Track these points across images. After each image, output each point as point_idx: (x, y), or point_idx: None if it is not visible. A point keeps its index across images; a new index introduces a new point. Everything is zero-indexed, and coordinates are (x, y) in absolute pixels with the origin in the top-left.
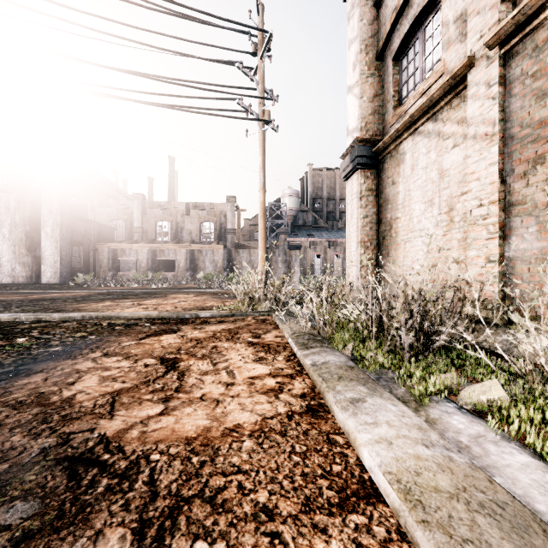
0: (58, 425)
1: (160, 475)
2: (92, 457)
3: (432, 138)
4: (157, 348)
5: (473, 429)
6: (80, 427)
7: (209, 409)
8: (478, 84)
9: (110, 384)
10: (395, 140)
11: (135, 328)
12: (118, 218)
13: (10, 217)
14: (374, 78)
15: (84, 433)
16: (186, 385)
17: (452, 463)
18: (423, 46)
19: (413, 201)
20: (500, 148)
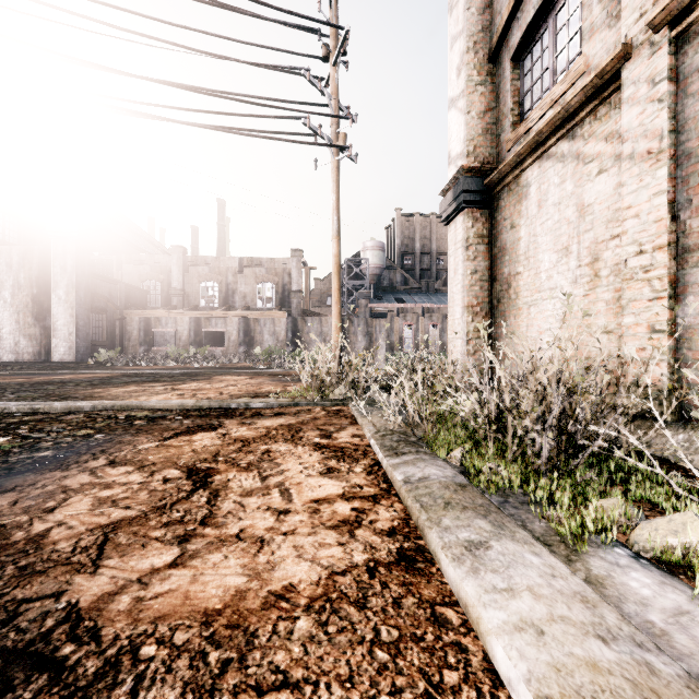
0: (8, 586)
1: (150, 691)
2: (45, 651)
3: (568, 162)
4: (186, 454)
5: (668, 598)
6: (42, 590)
7: (247, 556)
8: (636, 82)
9: (107, 512)
10: (514, 168)
11: (161, 423)
12: (152, 278)
13: (13, 277)
14: (486, 86)
15: (44, 601)
16: (218, 514)
17: (656, 679)
18: (554, 39)
19: (541, 250)
20: (670, 171)
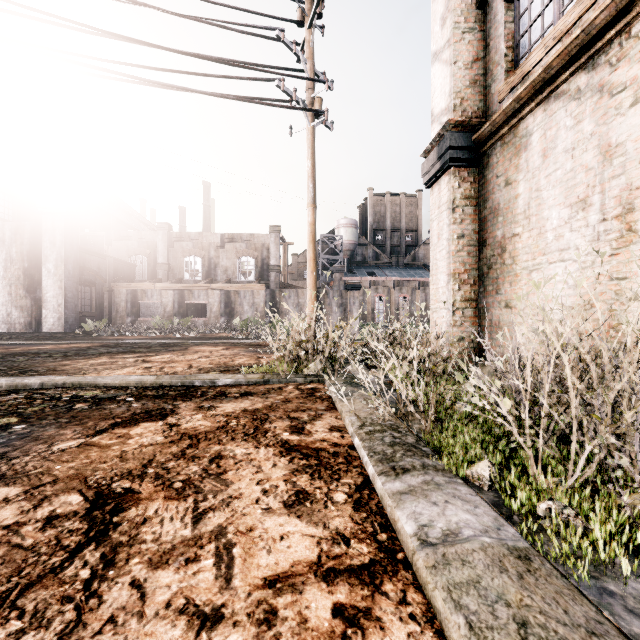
0: None
1: None
2: None
3: (587, 98)
4: (109, 460)
5: None
6: None
7: None
8: None
9: None
10: (511, 117)
11: (106, 407)
12: (139, 253)
13: (5, 251)
14: (474, 34)
15: None
16: (88, 624)
17: None
18: None
19: (547, 206)
20: None
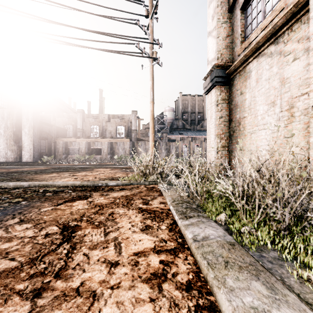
0: None
1: None
2: None
3: (274, 56)
4: (66, 215)
5: None
6: None
7: None
8: None
9: None
10: (243, 63)
11: (60, 194)
12: (68, 124)
13: (4, 123)
14: (227, 24)
15: None
16: (70, 265)
17: None
18: None
19: (258, 104)
20: None
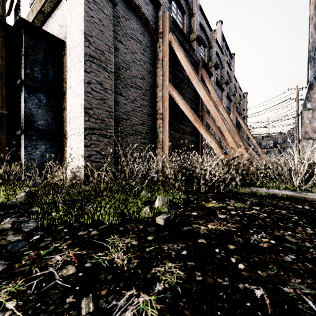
0: None
1: None
2: None
3: None
4: None
5: None
6: None
7: None
8: None
9: None
10: None
11: None
12: None
13: None
14: None
15: None
16: None
17: None
18: None
19: None
20: None
